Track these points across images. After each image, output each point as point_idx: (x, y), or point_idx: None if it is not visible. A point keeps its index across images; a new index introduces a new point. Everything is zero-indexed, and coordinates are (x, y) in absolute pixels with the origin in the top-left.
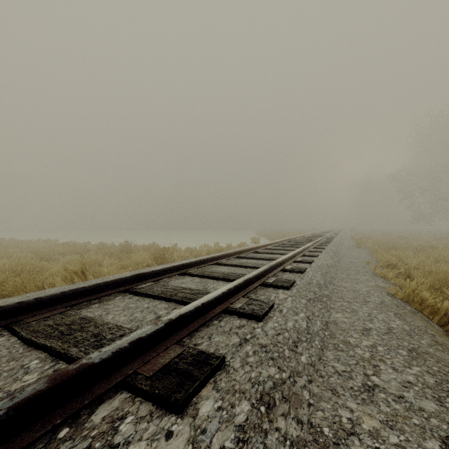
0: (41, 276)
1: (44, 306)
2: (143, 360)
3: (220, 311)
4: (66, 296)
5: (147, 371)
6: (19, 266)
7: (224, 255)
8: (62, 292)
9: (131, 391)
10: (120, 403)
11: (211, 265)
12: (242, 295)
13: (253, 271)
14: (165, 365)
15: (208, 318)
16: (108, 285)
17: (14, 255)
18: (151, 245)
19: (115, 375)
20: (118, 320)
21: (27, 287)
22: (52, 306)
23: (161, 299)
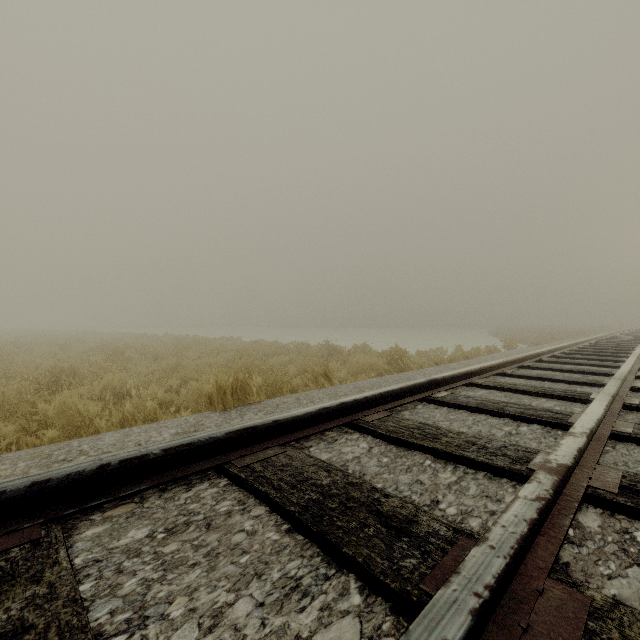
0: (278, 377)
1: (367, 407)
2: (584, 475)
3: (608, 434)
4: (380, 398)
5: (605, 487)
6: (250, 365)
7: (504, 363)
8: (380, 393)
9: (601, 505)
10: (599, 515)
11: (491, 376)
12: (615, 417)
13: (573, 387)
14: (619, 484)
15: (603, 440)
16: (408, 390)
17: (221, 354)
18: (363, 347)
19: (572, 485)
20: (460, 430)
21: (283, 388)
22: (372, 407)
23: (485, 413)
